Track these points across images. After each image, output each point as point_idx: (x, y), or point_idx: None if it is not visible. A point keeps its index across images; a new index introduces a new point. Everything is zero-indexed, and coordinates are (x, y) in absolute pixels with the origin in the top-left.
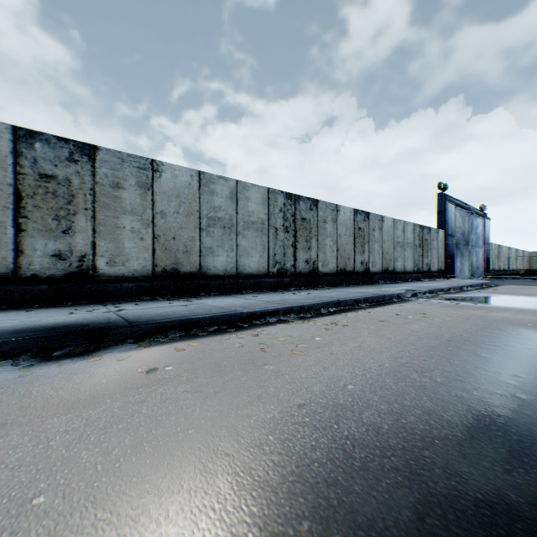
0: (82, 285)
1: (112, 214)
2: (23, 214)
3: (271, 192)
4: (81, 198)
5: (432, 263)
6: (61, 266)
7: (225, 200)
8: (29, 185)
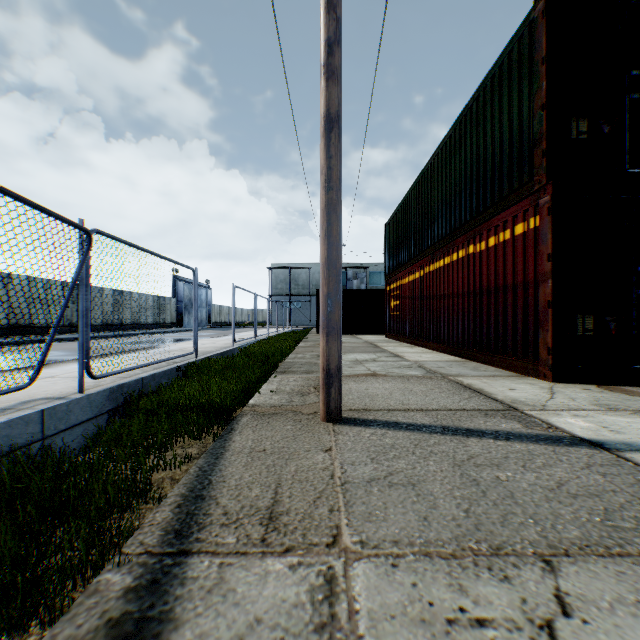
0: None
1: None
2: None
3: (66, 284)
4: None
5: (167, 319)
6: None
7: (43, 289)
8: None
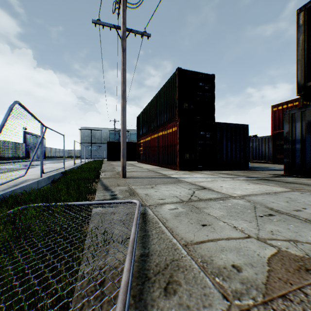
0: None
1: None
2: None
3: None
4: None
5: (21, 154)
6: None
7: None
8: None
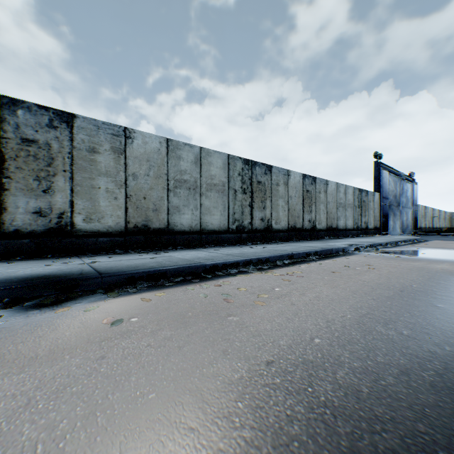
0: (61, 240)
1: (88, 175)
2: (6, 174)
3: (231, 158)
4: (60, 161)
5: (369, 222)
6: (42, 222)
7: (190, 164)
8: (12, 148)
